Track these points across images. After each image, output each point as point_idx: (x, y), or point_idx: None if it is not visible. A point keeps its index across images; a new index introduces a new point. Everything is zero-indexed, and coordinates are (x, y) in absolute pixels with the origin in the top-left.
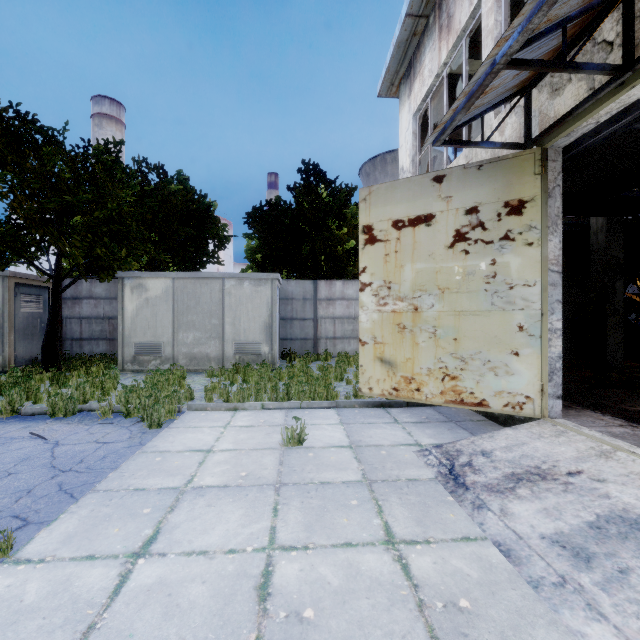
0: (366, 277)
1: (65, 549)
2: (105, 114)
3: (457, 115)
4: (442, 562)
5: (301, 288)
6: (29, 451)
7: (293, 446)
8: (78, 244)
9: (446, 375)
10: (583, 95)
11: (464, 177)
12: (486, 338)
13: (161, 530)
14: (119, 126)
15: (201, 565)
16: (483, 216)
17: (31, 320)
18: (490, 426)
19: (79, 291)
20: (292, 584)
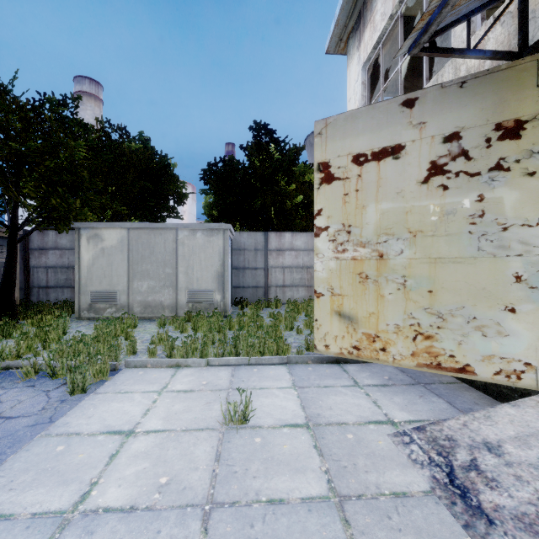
0: (322, 220)
1: None
2: (85, 92)
3: None
4: None
5: (253, 239)
6: None
7: (236, 425)
8: (33, 194)
9: (418, 334)
10: None
11: (442, 98)
12: (471, 290)
13: None
14: (97, 102)
15: None
16: (467, 143)
17: None
18: (466, 391)
19: (45, 242)
20: None
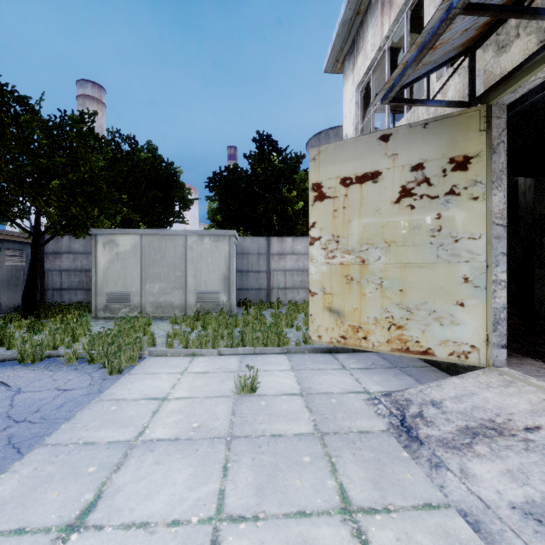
0: (315, 232)
1: None
2: (88, 95)
3: (407, 69)
4: (406, 538)
5: (256, 244)
6: None
7: (246, 394)
8: (55, 204)
9: (392, 324)
10: (533, 49)
11: (410, 135)
12: (431, 289)
13: (103, 494)
14: (100, 106)
15: (139, 542)
16: (428, 172)
17: (15, 272)
18: (433, 372)
19: (59, 247)
20: None
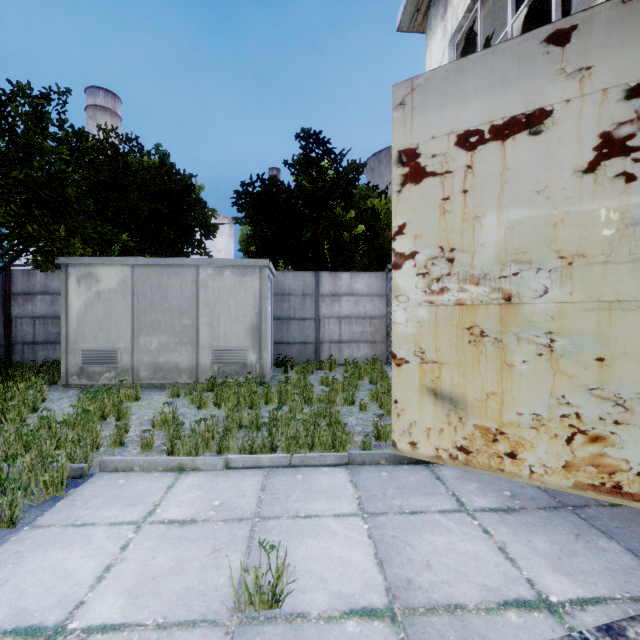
0: (405, 242)
1: None
2: (99, 106)
3: None
4: None
5: (300, 281)
6: None
7: (259, 612)
8: (0, 219)
9: (578, 431)
10: None
11: (623, 21)
12: None
13: None
14: (114, 118)
15: None
16: None
17: None
18: None
19: (32, 285)
20: None
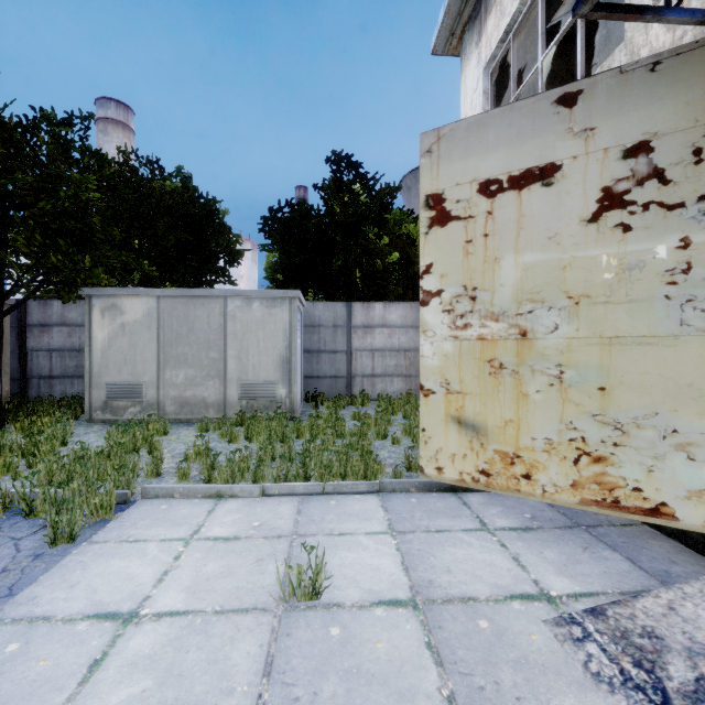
0: (432, 281)
1: None
2: (111, 118)
3: None
4: None
5: (331, 312)
6: None
7: (301, 602)
8: (24, 249)
9: (583, 453)
10: None
11: (621, 89)
12: (668, 388)
13: None
14: (127, 132)
15: None
16: (662, 157)
17: None
18: (653, 540)
19: (48, 316)
20: None
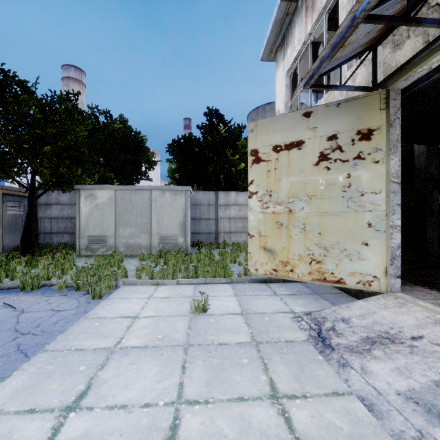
0: (253, 187)
1: (12, 403)
2: (71, 77)
3: (323, 63)
4: (318, 416)
5: (206, 197)
6: (0, 317)
7: (199, 313)
8: (47, 165)
9: (313, 260)
10: (419, 47)
11: (326, 112)
12: (343, 232)
13: (92, 385)
14: (81, 86)
15: (120, 418)
16: (341, 141)
17: (14, 219)
18: (345, 297)
19: (50, 199)
20: (195, 437)
